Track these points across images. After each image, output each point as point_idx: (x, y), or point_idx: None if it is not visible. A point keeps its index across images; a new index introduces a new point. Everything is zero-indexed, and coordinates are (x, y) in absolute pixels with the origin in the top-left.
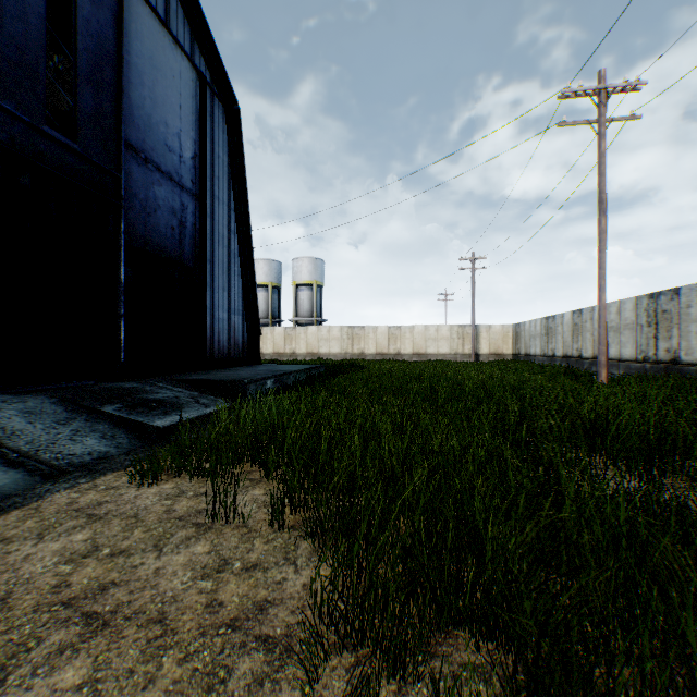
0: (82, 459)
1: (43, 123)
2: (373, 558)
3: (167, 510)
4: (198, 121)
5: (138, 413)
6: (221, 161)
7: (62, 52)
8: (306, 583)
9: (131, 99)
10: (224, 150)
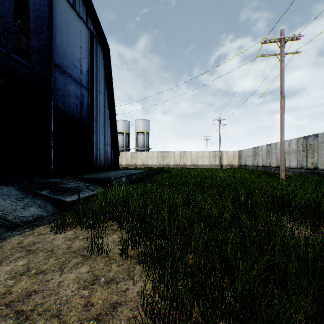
0: (28, 218)
1: (12, 53)
2: (174, 280)
3: (68, 247)
4: (89, 54)
5: (58, 194)
6: (101, 73)
7: (25, 21)
8: (138, 291)
9: (56, 42)
10: (102, 68)
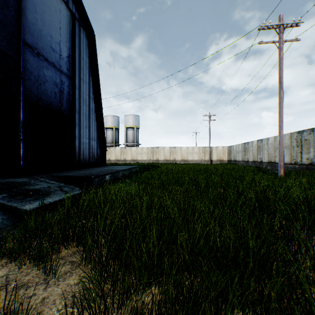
0: None
1: None
2: None
3: None
4: (71, 38)
5: (16, 200)
6: (85, 61)
7: None
8: None
9: (28, 18)
10: (86, 55)
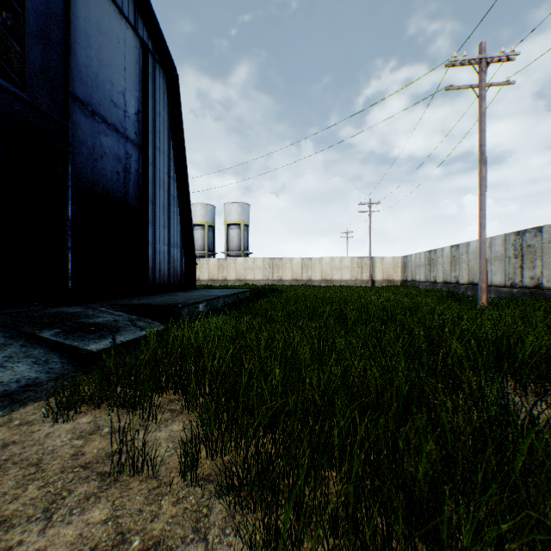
0: (8, 387)
1: None
2: None
3: (75, 453)
4: (141, 82)
5: (75, 337)
6: (162, 118)
7: None
8: None
9: (79, 58)
10: (165, 109)
